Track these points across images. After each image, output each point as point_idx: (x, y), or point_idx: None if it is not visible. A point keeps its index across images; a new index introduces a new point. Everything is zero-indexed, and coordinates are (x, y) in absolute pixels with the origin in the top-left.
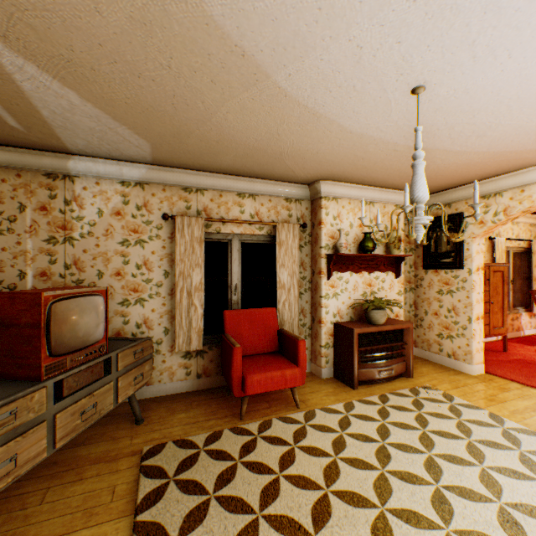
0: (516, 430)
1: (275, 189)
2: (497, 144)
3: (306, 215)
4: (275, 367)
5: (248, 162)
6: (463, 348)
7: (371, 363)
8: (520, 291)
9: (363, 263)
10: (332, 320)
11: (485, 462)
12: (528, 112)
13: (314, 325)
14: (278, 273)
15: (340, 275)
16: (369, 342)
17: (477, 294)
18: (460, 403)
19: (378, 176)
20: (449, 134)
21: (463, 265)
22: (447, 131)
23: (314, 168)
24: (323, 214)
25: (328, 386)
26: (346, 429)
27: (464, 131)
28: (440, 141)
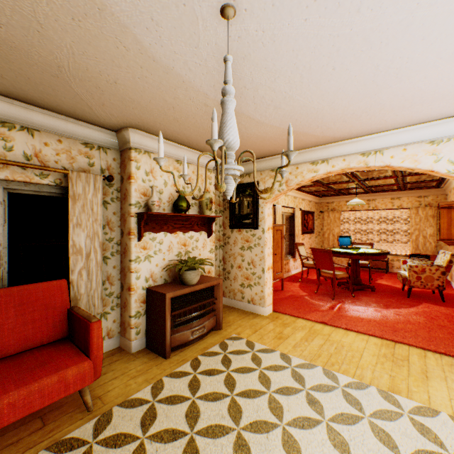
0: (300, 366)
1: (67, 127)
2: (287, 121)
3: (113, 167)
4: (52, 368)
5: (5, 71)
6: (259, 294)
7: (185, 326)
8: (289, 244)
9: (178, 223)
10: (145, 285)
11: (284, 417)
12: (313, 90)
13: (124, 293)
14: (72, 235)
15: (154, 236)
16: (183, 304)
17: (269, 249)
18: (259, 348)
19: (192, 135)
20: (254, 97)
21: (259, 226)
22: (253, 92)
23: (118, 108)
24: (134, 168)
25: (138, 362)
26: (150, 427)
27: (266, 96)
28: (246, 105)
